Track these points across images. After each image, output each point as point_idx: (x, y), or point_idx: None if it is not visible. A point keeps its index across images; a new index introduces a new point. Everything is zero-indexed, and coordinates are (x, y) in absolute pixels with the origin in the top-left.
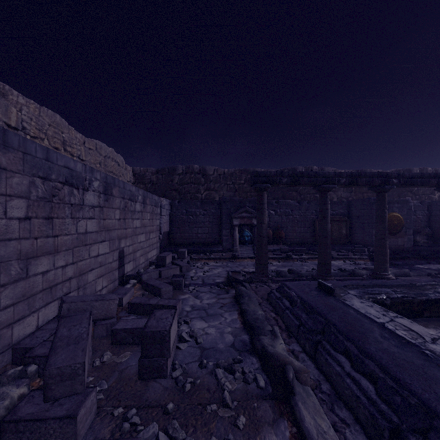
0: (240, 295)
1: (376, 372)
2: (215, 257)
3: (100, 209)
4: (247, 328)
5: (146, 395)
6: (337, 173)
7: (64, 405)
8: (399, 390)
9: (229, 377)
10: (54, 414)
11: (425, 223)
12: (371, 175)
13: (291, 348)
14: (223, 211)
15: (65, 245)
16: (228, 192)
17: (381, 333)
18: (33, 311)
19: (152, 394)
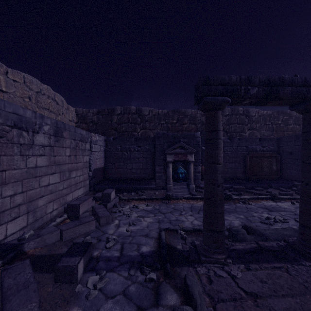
0: None
1: None
2: (147, 197)
3: None
4: None
5: None
6: None
7: None
8: None
9: None
10: None
11: None
12: None
13: None
14: (156, 147)
15: None
16: (162, 130)
17: None
18: None
19: None
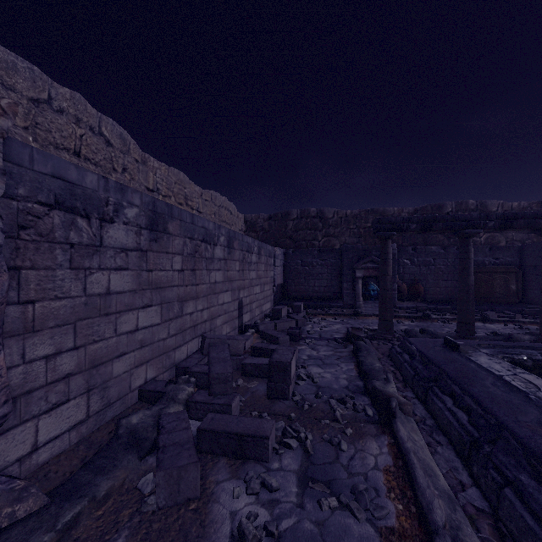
0: (359, 349)
1: (471, 405)
2: (334, 313)
3: (225, 261)
4: (363, 377)
5: (274, 408)
6: (483, 215)
7: (222, 399)
8: (485, 415)
9: (341, 406)
10: (217, 402)
11: None
12: (533, 216)
13: (404, 395)
14: (343, 261)
15: (202, 293)
16: (351, 237)
17: (493, 382)
18: (185, 343)
19: (278, 408)
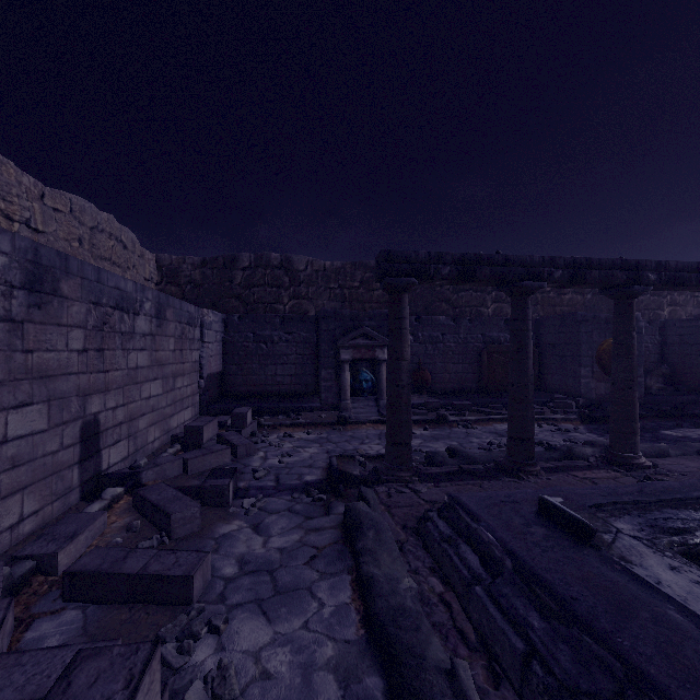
0: (357, 526)
1: None
2: (306, 422)
3: (13, 326)
4: (378, 646)
5: None
6: (548, 259)
7: None
8: None
9: None
10: None
11: (656, 355)
12: (610, 265)
13: None
14: (321, 335)
15: None
16: (332, 301)
17: None
18: None
19: None
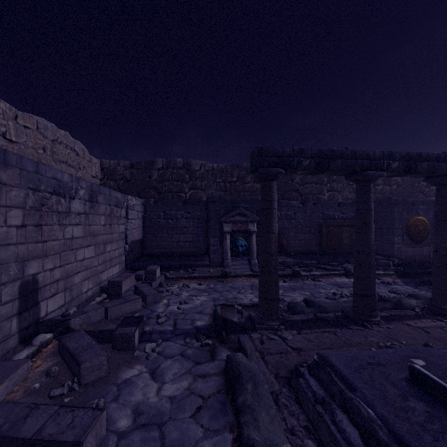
0: (237, 377)
1: None
2: (199, 275)
3: None
4: None
5: None
6: (387, 153)
7: None
8: None
9: None
10: None
11: None
12: (436, 158)
13: None
14: (210, 213)
15: None
16: (218, 191)
17: None
18: None
19: None
